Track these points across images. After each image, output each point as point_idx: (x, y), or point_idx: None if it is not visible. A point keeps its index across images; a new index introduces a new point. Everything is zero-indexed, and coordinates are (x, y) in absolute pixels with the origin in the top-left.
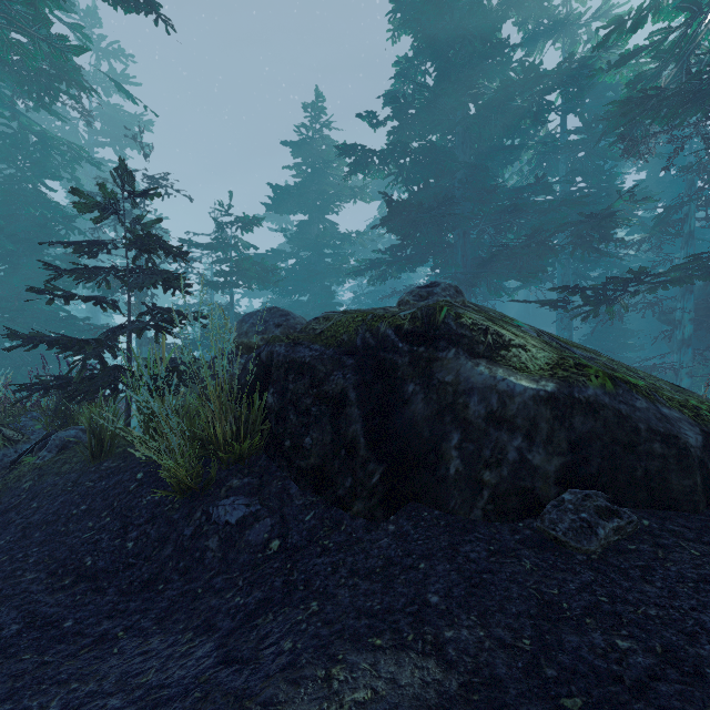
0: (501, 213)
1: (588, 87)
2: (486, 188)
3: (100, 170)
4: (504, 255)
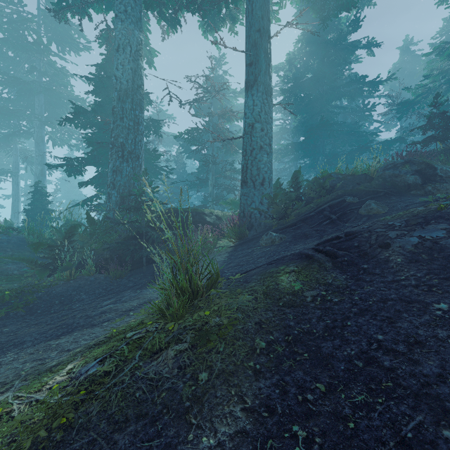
0: (346, 134)
1: (377, 90)
2: (337, 122)
3: (150, 67)
4: (363, 150)
